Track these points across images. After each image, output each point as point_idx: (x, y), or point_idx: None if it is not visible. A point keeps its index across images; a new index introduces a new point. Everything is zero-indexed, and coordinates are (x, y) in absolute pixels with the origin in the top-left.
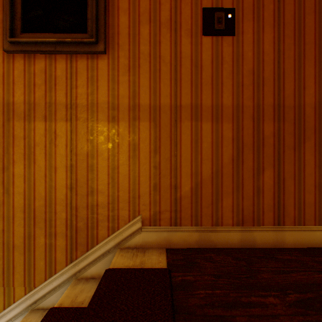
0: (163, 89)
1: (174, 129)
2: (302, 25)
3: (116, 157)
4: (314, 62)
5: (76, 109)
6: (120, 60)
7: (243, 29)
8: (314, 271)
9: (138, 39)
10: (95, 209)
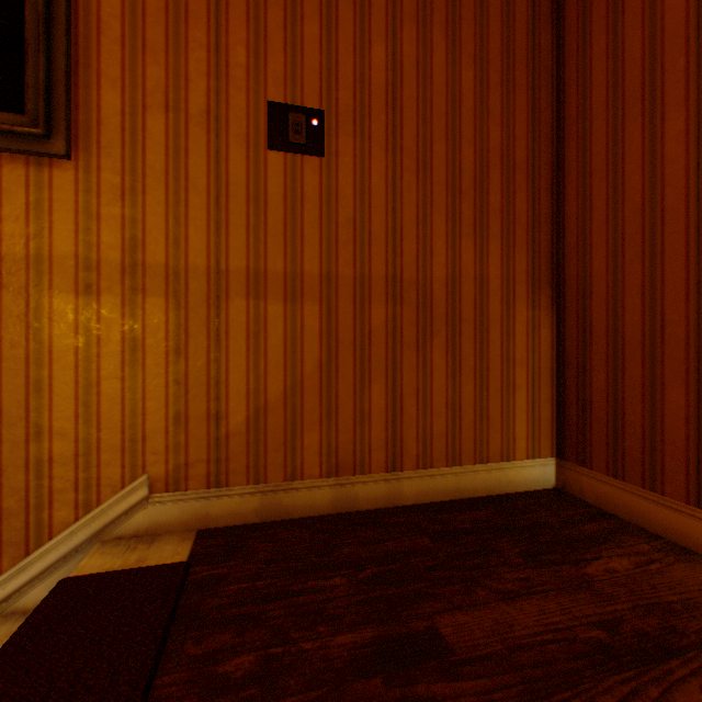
0: (194, 238)
1: (216, 312)
2: (429, 155)
3: (95, 364)
4: (446, 214)
5: (1, 266)
6: (104, 175)
7: (339, 148)
8: (421, 534)
9: (143, 139)
10: (46, 468)
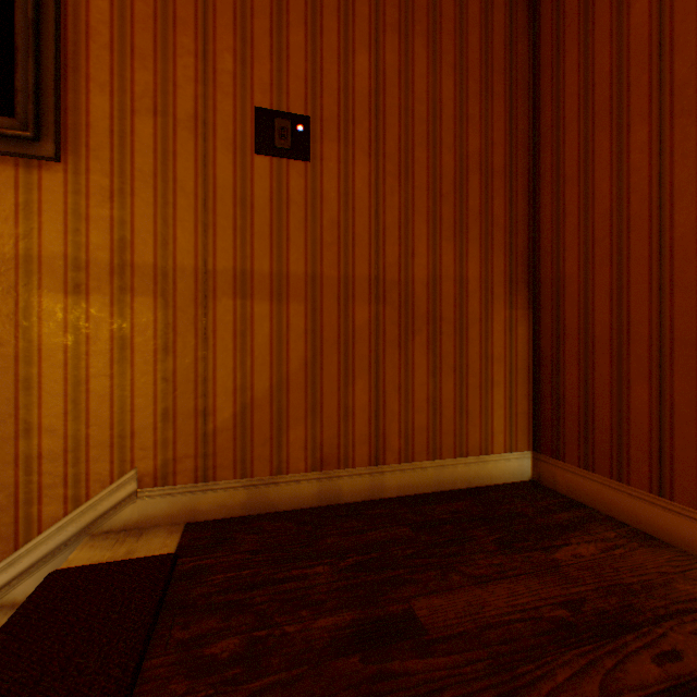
0: (182, 240)
1: (204, 311)
2: (411, 161)
3: (84, 362)
4: (428, 217)
5: None
6: (93, 177)
7: (324, 153)
8: (402, 524)
9: (132, 143)
10: (35, 464)
